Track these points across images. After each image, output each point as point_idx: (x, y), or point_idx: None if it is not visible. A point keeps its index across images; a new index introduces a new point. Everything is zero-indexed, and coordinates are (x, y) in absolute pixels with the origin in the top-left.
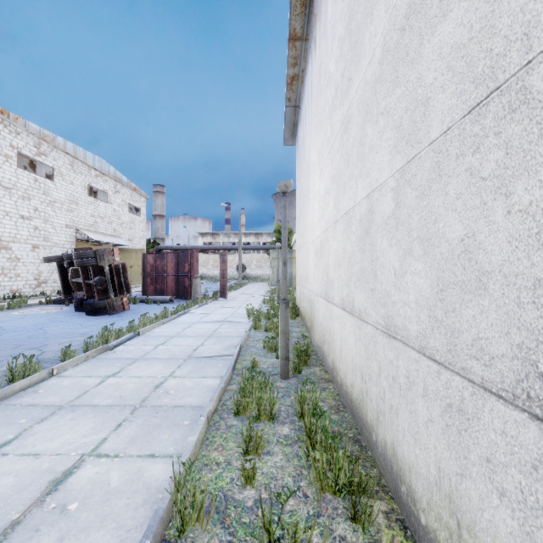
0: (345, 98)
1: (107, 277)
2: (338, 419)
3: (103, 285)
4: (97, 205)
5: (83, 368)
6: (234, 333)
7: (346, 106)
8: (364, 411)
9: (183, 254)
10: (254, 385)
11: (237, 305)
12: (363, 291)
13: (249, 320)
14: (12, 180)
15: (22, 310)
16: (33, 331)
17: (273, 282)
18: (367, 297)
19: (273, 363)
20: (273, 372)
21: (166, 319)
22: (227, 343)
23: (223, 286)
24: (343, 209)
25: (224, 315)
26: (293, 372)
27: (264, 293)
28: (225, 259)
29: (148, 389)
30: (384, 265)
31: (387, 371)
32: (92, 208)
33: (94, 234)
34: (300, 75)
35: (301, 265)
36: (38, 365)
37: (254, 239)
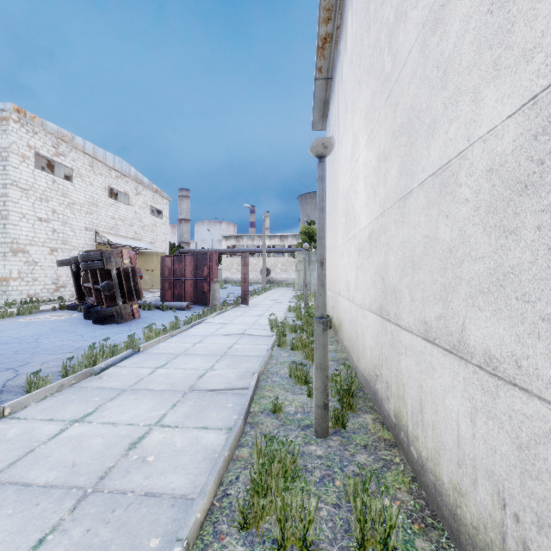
0: None
1: (114, 282)
2: None
3: (110, 290)
4: (118, 207)
5: (49, 404)
6: (253, 352)
7: None
8: None
9: (202, 257)
10: (275, 464)
11: (259, 314)
12: (506, 317)
13: (271, 333)
14: (29, 181)
15: (32, 316)
16: (25, 343)
17: (299, 287)
18: (529, 333)
19: (303, 404)
20: (304, 421)
21: (176, 331)
22: (243, 366)
23: (245, 291)
24: (426, 169)
25: (243, 325)
26: (334, 425)
27: (289, 298)
28: (246, 261)
29: (119, 449)
30: None
31: None
32: (112, 210)
33: (114, 237)
34: (334, 35)
35: (334, 268)
36: None
37: (279, 242)
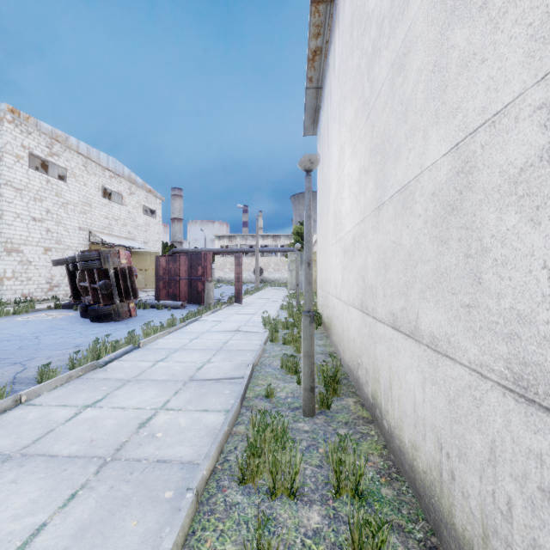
0: (399, 24)
1: (112, 281)
2: (394, 497)
3: (108, 289)
4: (112, 207)
5: (61, 393)
6: (247, 347)
7: (401, 34)
8: (445, 502)
9: (196, 257)
10: (268, 434)
11: (252, 312)
12: (442, 306)
13: (264, 329)
14: (23, 181)
15: (28, 315)
16: (27, 340)
17: (292, 286)
18: (454, 317)
19: (293, 390)
20: (293, 404)
21: (173, 328)
22: (238, 359)
23: (238, 290)
24: (394, 186)
25: (238, 323)
26: (320, 407)
27: (282, 297)
28: (240, 261)
29: (130, 428)
30: (510, 261)
31: (520, 467)
32: (106, 210)
33: (108, 237)
34: (324, 49)
35: (324, 268)
36: (2, 390)
37: (272, 242)
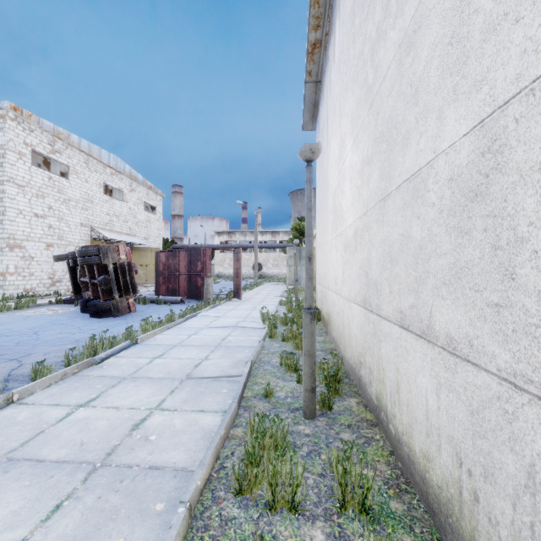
0: None
1: (111, 277)
2: (404, 512)
3: (107, 285)
4: (113, 204)
5: (54, 391)
6: (246, 343)
7: (410, 9)
8: (465, 525)
9: (196, 252)
10: (267, 439)
11: (251, 307)
12: (462, 305)
13: (263, 325)
14: (26, 178)
15: (29, 310)
16: (26, 336)
17: (290, 282)
18: (478, 317)
19: (293, 389)
20: (293, 404)
21: (171, 323)
22: (237, 356)
23: (237, 286)
24: (402, 175)
25: (236, 318)
26: (321, 408)
27: (280, 293)
28: (239, 257)
29: (123, 430)
30: None
31: None
32: (107, 206)
33: (109, 233)
34: (323, 41)
35: (324, 263)
36: None
37: (271, 238)
